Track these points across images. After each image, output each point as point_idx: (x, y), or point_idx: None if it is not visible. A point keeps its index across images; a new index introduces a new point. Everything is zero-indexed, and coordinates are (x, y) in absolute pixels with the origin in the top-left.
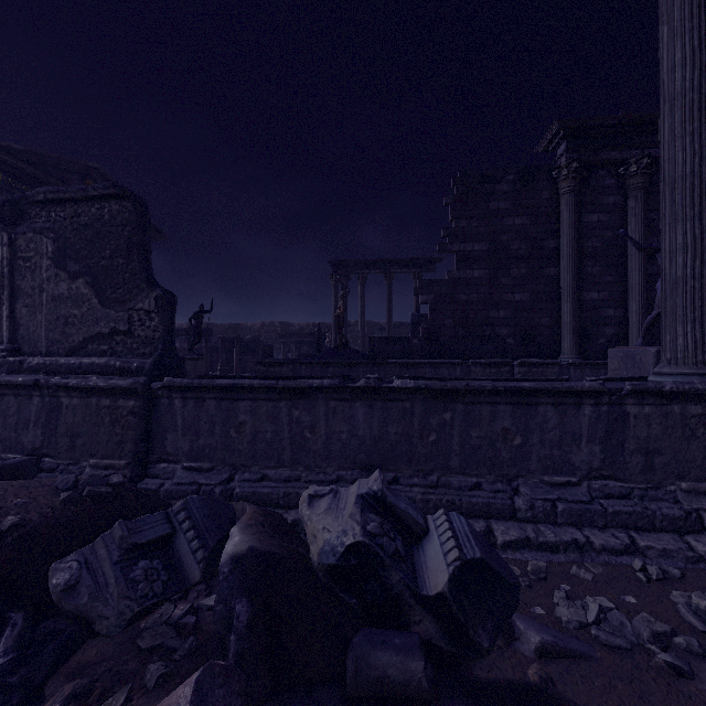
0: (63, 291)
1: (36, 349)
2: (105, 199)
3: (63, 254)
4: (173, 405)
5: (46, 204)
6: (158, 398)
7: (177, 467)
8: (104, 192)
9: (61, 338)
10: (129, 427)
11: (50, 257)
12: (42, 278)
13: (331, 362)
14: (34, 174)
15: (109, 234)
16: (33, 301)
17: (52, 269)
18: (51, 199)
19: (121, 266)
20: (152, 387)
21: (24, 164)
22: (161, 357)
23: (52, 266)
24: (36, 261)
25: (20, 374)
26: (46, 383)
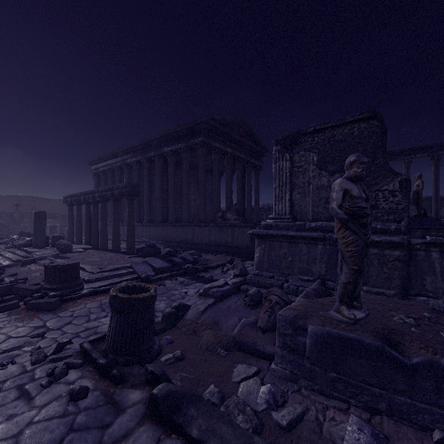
0: (323, 183)
1: (305, 217)
2: (355, 122)
3: (324, 161)
4: (430, 256)
5: (312, 133)
6: (414, 250)
7: (436, 301)
8: (358, 117)
9: (322, 210)
10: (395, 269)
11: (315, 164)
12: (309, 176)
13: (434, 227)
14: (223, 130)
15: (358, 144)
16: (303, 190)
17: (316, 171)
18: (315, 129)
19: (367, 163)
20: (410, 243)
21: (221, 126)
22: (409, 222)
23: (316, 169)
24: (305, 167)
25: (304, 231)
26: (329, 237)
